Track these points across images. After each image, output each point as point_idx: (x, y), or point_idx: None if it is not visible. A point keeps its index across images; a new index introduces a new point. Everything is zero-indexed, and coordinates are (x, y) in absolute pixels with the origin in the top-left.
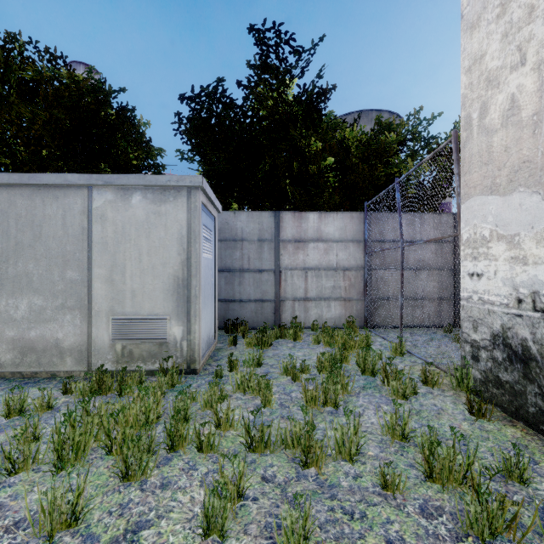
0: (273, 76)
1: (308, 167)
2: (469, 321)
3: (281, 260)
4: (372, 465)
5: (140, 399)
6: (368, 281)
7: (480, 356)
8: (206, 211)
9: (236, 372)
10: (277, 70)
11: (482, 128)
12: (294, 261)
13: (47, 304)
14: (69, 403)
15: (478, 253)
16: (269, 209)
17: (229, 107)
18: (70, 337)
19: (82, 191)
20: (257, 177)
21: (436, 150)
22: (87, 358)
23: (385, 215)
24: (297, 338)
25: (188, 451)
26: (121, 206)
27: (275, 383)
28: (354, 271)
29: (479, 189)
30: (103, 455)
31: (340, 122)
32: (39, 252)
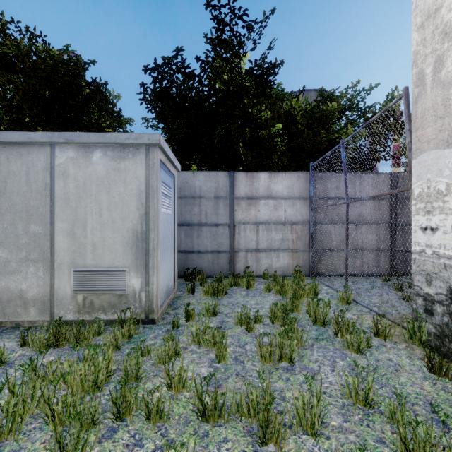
0: (228, 49)
1: (259, 133)
2: (422, 275)
3: (235, 215)
4: (338, 440)
5: (90, 358)
6: (313, 234)
7: (435, 310)
8: (165, 169)
9: (193, 322)
10: (231, 42)
11: (437, 82)
12: (247, 216)
13: (11, 257)
14: (24, 356)
15: (432, 207)
16: (224, 170)
17: (188, 77)
18: (33, 288)
19: (44, 149)
20: (213, 141)
21: (385, 108)
22: (50, 308)
23: (328, 175)
24: (250, 286)
25: (135, 420)
26: (83, 163)
27: (230, 334)
28: (300, 225)
29: (434, 143)
30: (43, 424)
31: (287, 94)
32: (4, 207)
